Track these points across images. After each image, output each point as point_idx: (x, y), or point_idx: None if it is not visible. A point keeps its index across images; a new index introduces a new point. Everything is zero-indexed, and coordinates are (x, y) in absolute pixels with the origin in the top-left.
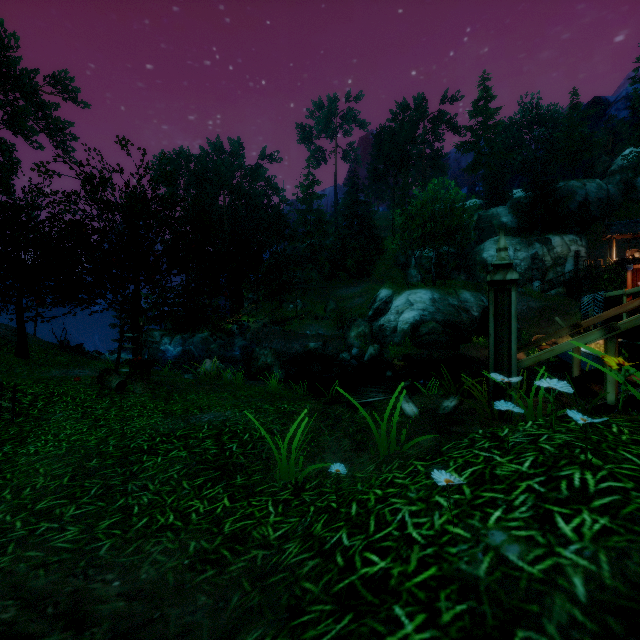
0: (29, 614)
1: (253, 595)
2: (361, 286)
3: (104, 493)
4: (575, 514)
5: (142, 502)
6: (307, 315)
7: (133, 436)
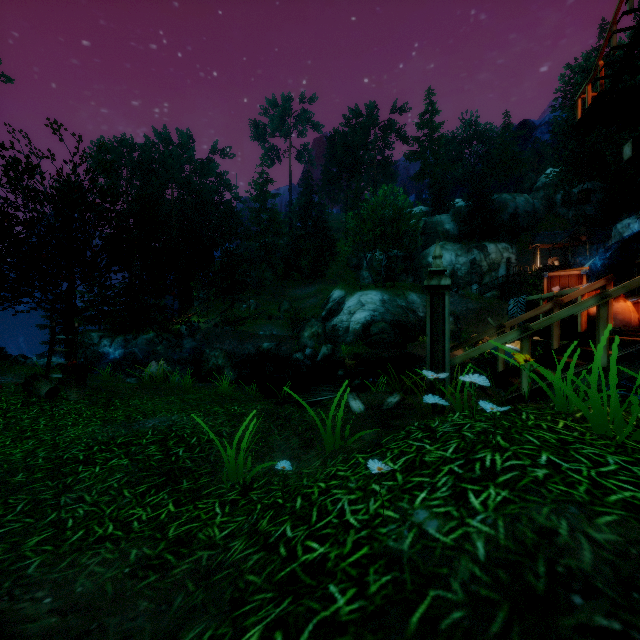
0: None
1: (197, 594)
2: (315, 286)
3: (32, 509)
4: (484, 490)
5: (77, 515)
6: (261, 315)
7: (67, 446)
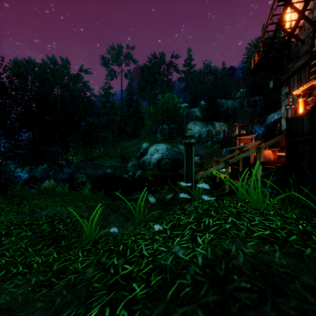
0: None
1: (68, 296)
2: (134, 141)
3: None
4: (204, 235)
5: (1, 263)
6: (106, 155)
7: None
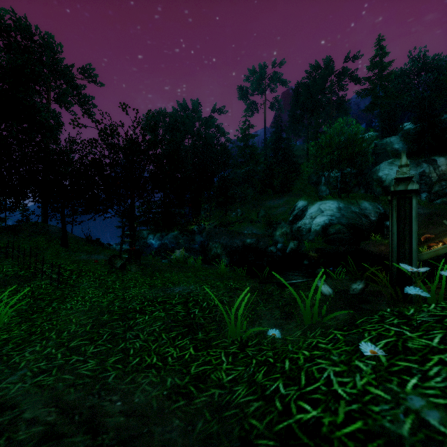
0: (64, 419)
1: (213, 424)
2: (283, 199)
3: (111, 338)
4: None
5: (135, 346)
6: (245, 220)
7: (130, 300)
